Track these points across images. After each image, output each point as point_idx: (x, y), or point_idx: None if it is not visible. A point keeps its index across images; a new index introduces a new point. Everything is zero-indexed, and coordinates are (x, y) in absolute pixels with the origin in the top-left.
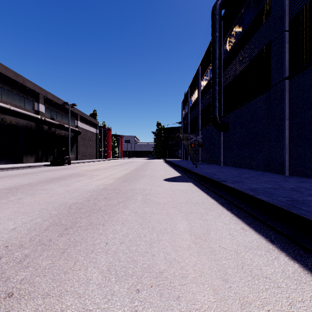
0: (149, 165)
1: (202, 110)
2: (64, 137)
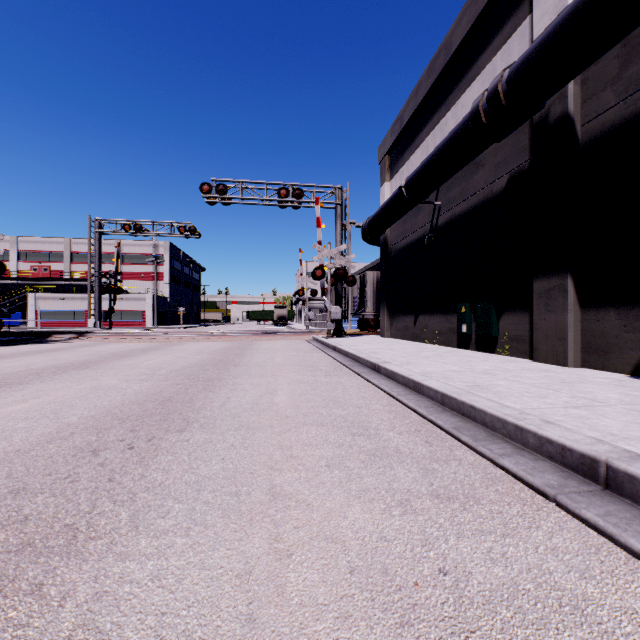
0: None
1: None
2: None
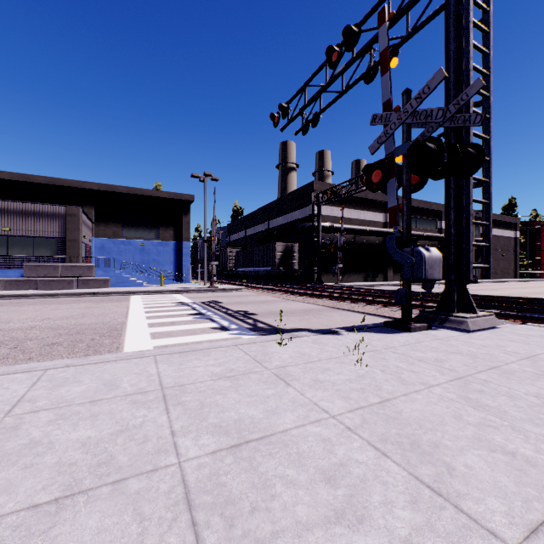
0: None
1: None
2: None
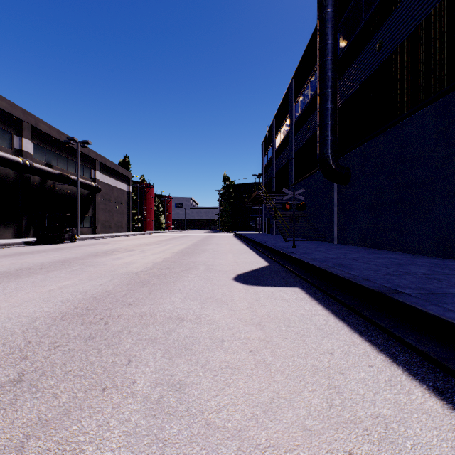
0: (209, 243)
1: (296, 151)
2: (71, 197)
